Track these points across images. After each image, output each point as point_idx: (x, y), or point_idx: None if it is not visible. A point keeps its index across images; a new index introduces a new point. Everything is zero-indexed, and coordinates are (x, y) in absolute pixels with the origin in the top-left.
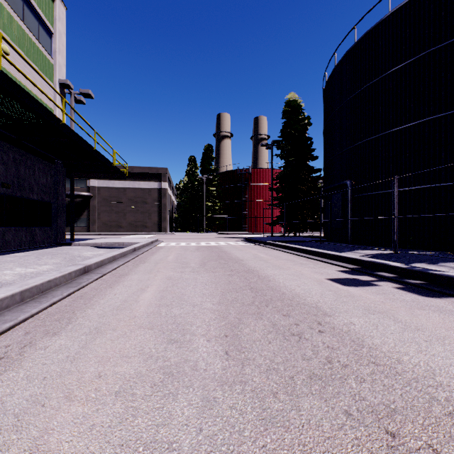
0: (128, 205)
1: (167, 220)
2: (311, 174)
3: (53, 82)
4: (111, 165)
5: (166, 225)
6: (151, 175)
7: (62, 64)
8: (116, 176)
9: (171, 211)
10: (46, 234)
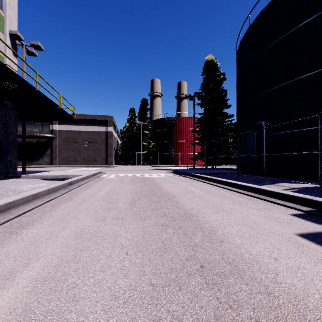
0: (82, 144)
1: (112, 155)
2: (225, 119)
3: (3, 32)
4: (57, 107)
5: (111, 160)
6: (100, 121)
7: (13, 18)
8: (65, 118)
9: (116, 149)
10: None
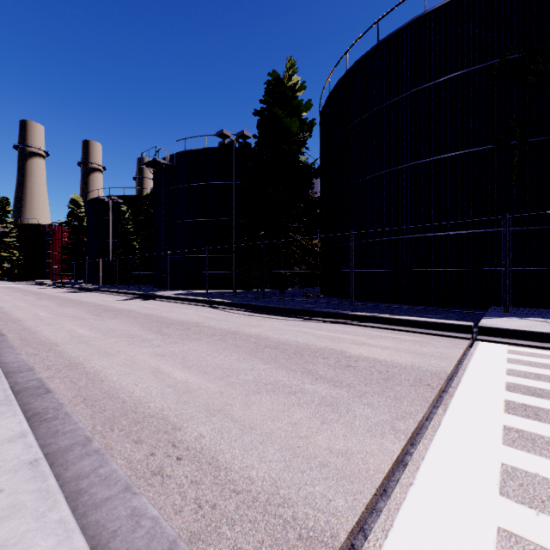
0: None
1: None
2: None
3: None
4: None
5: None
6: None
7: None
8: None
9: None
10: None
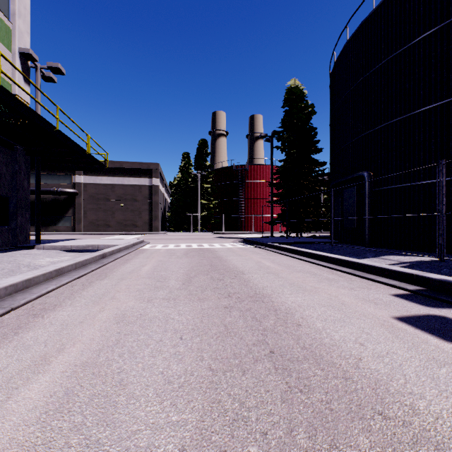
0: (117, 203)
1: (158, 218)
2: (315, 168)
3: (11, 51)
4: (84, 153)
5: (157, 225)
6: (141, 171)
7: (24, 31)
8: (95, 167)
9: (163, 209)
10: (0, 235)
